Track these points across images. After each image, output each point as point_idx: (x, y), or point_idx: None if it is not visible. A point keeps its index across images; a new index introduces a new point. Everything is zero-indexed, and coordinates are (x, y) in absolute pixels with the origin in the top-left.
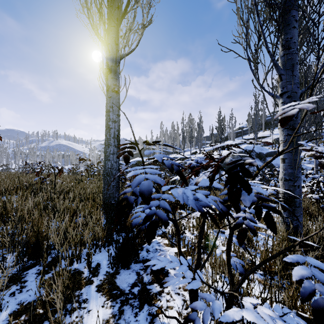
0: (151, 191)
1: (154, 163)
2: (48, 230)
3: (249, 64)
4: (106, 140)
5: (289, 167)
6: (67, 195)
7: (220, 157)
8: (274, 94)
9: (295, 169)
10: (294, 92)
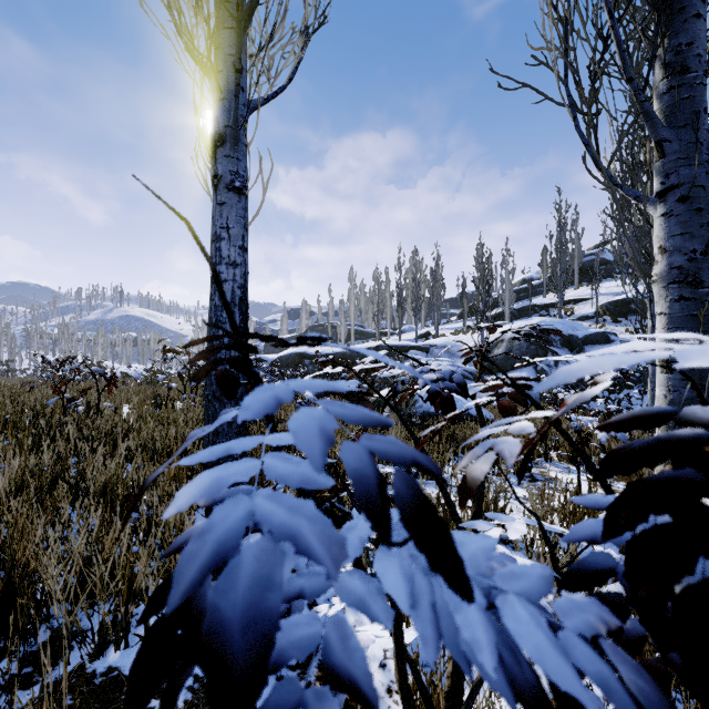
0: (267, 625)
1: (318, 396)
2: (42, 557)
3: (572, 116)
4: (212, 310)
5: (686, 384)
6: (122, 441)
7: (575, 401)
8: (640, 194)
9: (702, 389)
10: (699, 186)
